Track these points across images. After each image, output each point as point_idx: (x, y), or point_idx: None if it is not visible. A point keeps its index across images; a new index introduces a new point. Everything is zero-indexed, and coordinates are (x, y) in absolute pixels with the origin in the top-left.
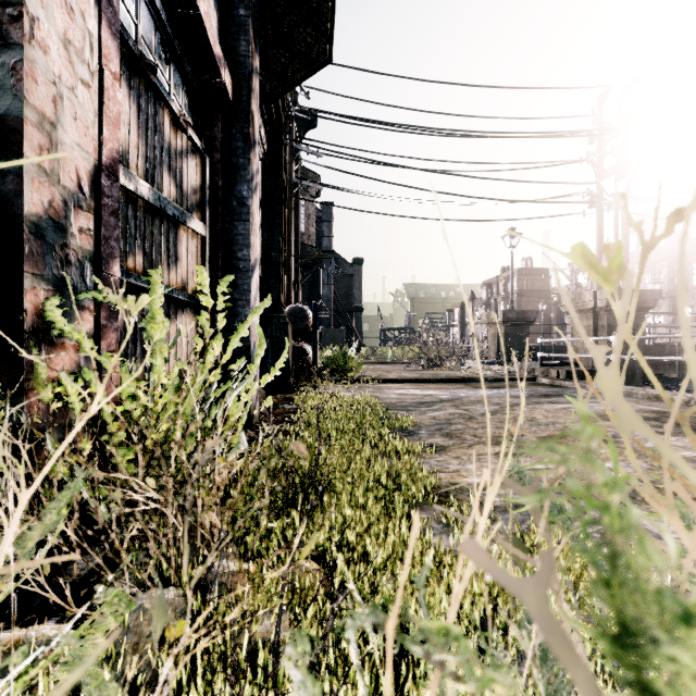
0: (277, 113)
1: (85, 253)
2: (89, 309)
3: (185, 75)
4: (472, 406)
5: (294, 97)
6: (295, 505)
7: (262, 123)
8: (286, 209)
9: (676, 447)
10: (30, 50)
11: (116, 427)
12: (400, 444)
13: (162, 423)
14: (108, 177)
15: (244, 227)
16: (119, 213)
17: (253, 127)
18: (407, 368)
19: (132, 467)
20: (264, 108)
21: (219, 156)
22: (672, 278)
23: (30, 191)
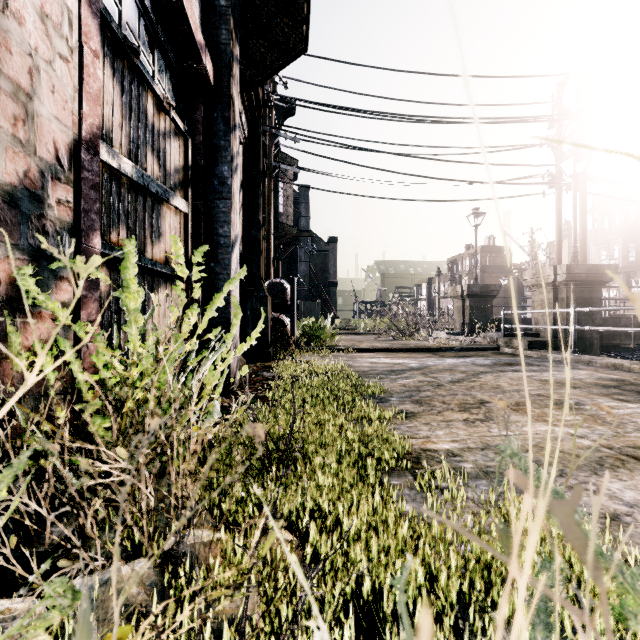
0: (257, 101)
1: (63, 225)
2: (68, 279)
3: (168, 61)
4: (440, 374)
5: (273, 86)
6: (269, 471)
7: (243, 110)
8: (266, 190)
9: (639, 414)
10: (4, 20)
11: (92, 396)
12: (372, 411)
13: (138, 391)
14: (88, 152)
15: (224, 205)
16: (102, 189)
17: (234, 111)
18: (378, 338)
19: (108, 434)
20: (245, 95)
21: (201, 138)
22: (626, 255)
23: (4, 161)
